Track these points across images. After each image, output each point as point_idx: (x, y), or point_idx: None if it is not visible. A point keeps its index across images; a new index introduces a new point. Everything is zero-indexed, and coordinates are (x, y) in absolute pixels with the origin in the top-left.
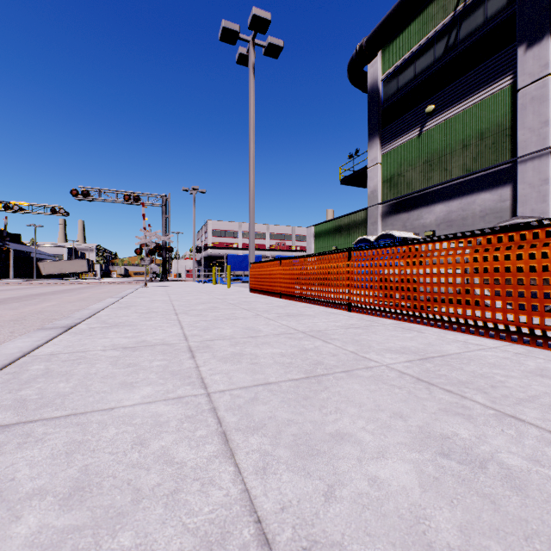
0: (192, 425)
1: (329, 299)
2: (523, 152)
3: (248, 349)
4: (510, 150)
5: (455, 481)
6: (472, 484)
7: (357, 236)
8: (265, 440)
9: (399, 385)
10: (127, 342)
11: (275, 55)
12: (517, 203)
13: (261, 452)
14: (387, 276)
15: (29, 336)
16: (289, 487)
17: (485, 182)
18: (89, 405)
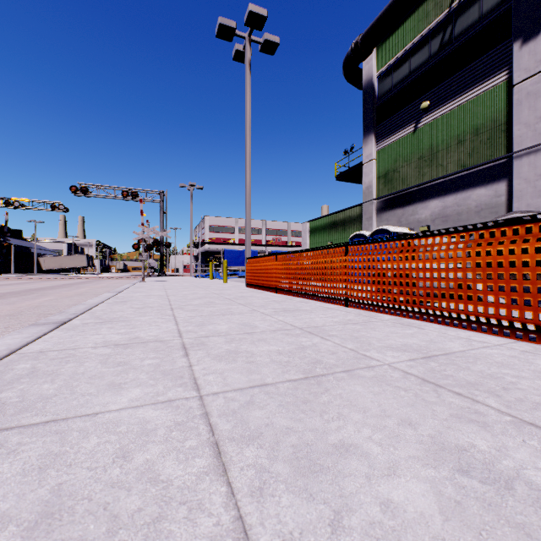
0: (181, 434)
1: (325, 294)
2: (518, 148)
3: (244, 347)
4: (506, 145)
5: (480, 506)
6: (500, 510)
7: (352, 231)
8: (262, 452)
9: (404, 386)
10: (120, 338)
11: (272, 52)
12: (513, 198)
13: (257, 467)
14: (385, 271)
15: (20, 332)
16: (290, 514)
17: (480, 178)
18: (71, 409)
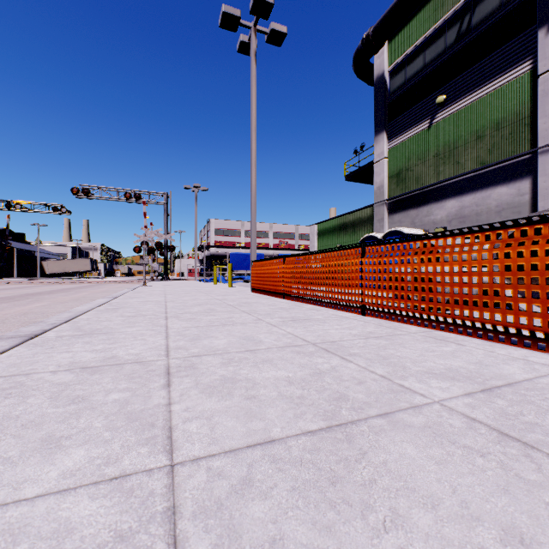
0: None
1: (339, 300)
2: (544, 142)
3: (244, 372)
4: (530, 140)
5: None
6: None
7: (363, 233)
8: None
9: (477, 447)
10: (92, 358)
11: (278, 43)
12: (538, 197)
13: None
14: (411, 275)
15: None
16: None
17: (501, 175)
18: None
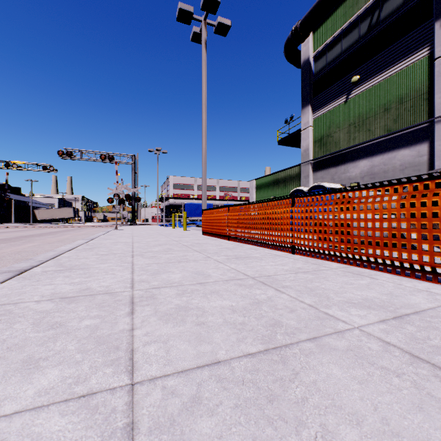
0: None
1: (273, 241)
2: (439, 113)
3: (195, 301)
4: (428, 111)
5: None
6: None
7: (292, 187)
8: None
9: (393, 368)
10: (70, 290)
11: (224, 33)
12: (434, 157)
13: None
14: (332, 221)
15: None
16: None
17: (404, 140)
18: None
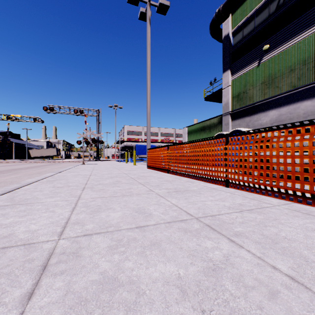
0: None
1: (207, 175)
2: None
3: (128, 265)
4: None
5: None
6: None
7: (215, 132)
8: None
9: None
10: None
11: (164, 12)
12: None
13: None
14: (269, 158)
15: None
16: None
17: (307, 94)
18: None
